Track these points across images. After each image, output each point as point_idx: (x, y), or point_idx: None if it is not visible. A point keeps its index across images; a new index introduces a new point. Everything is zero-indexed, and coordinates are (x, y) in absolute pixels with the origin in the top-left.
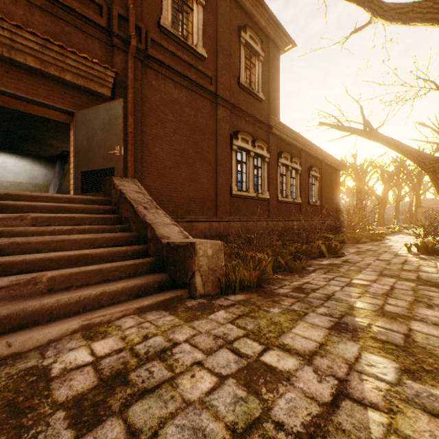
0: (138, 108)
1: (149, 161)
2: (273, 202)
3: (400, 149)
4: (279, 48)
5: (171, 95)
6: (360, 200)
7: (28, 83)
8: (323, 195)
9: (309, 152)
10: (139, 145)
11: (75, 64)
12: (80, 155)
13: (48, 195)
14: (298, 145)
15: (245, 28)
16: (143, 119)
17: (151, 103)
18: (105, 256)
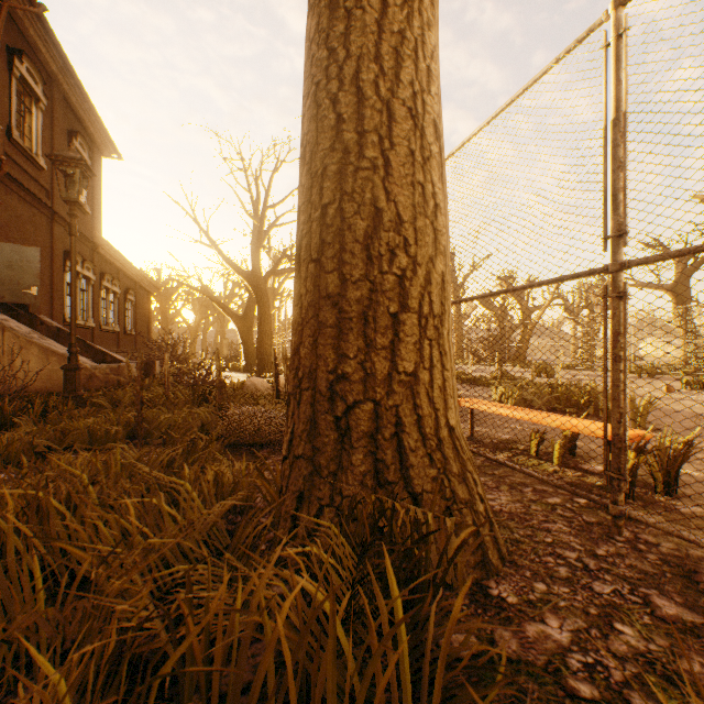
0: None
1: None
2: (98, 330)
3: (222, 306)
4: (103, 154)
5: (18, 211)
6: (167, 328)
7: None
8: (138, 323)
9: (128, 273)
10: None
11: None
12: None
13: None
14: (119, 265)
15: (77, 134)
16: None
17: (2, 221)
18: None
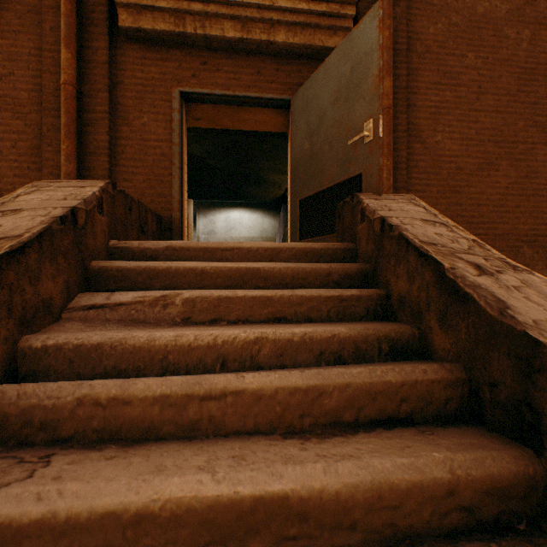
0: (399, 59)
1: (421, 165)
2: None
3: None
4: None
5: (471, 11)
6: None
7: (228, 71)
8: None
9: None
10: (402, 133)
11: (288, 5)
12: (298, 171)
13: (233, 246)
14: None
15: None
16: (409, 81)
17: (425, 43)
18: (356, 509)
